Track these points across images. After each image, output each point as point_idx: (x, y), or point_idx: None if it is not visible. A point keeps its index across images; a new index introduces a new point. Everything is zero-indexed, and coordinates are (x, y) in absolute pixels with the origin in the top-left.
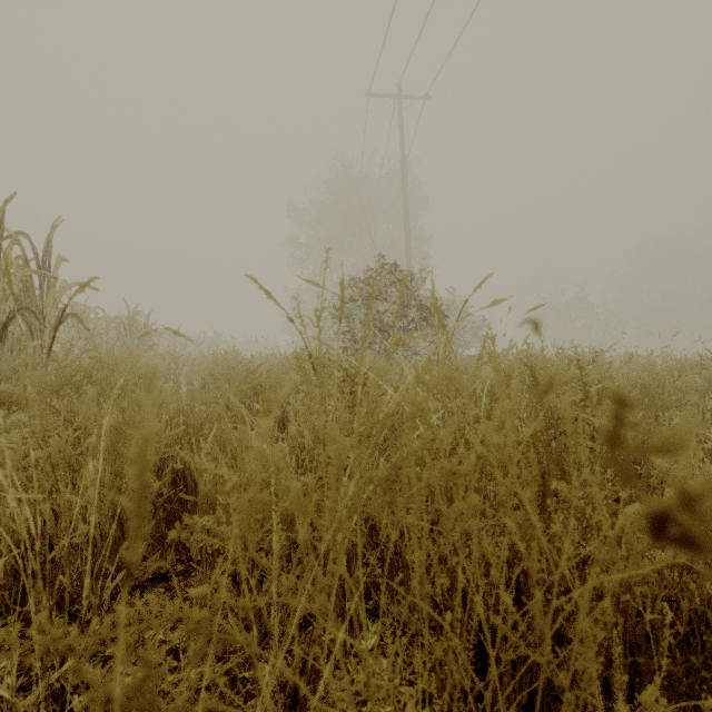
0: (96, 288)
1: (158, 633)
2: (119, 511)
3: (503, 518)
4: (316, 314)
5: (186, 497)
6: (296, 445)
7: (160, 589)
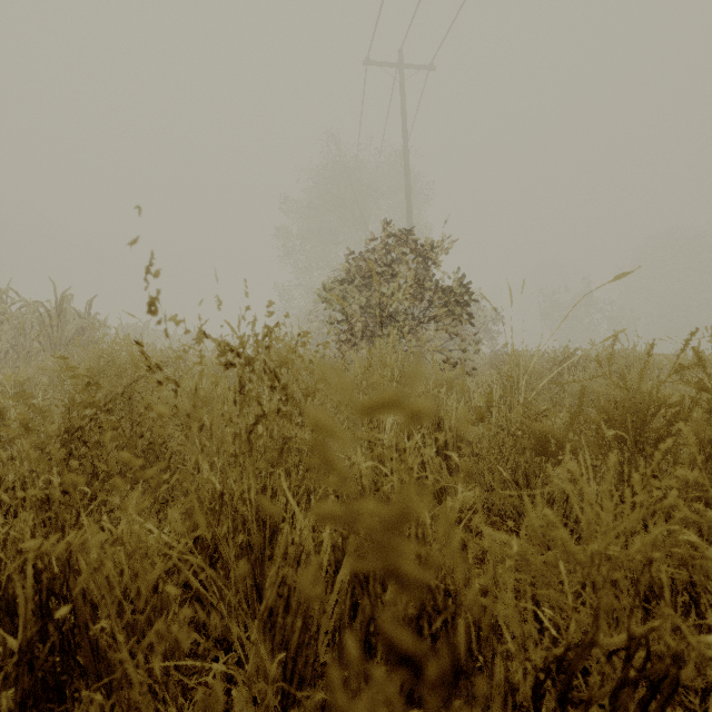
0: None
1: None
2: None
3: None
4: None
5: None
6: None
7: None
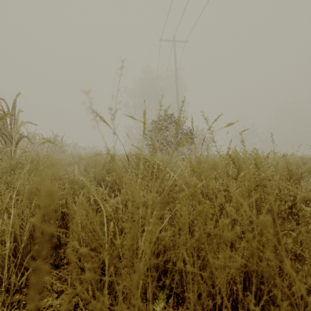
0: (36, 124)
1: (49, 300)
2: (25, 237)
3: (252, 266)
4: (110, 113)
5: (62, 230)
6: (124, 198)
7: (54, 273)
